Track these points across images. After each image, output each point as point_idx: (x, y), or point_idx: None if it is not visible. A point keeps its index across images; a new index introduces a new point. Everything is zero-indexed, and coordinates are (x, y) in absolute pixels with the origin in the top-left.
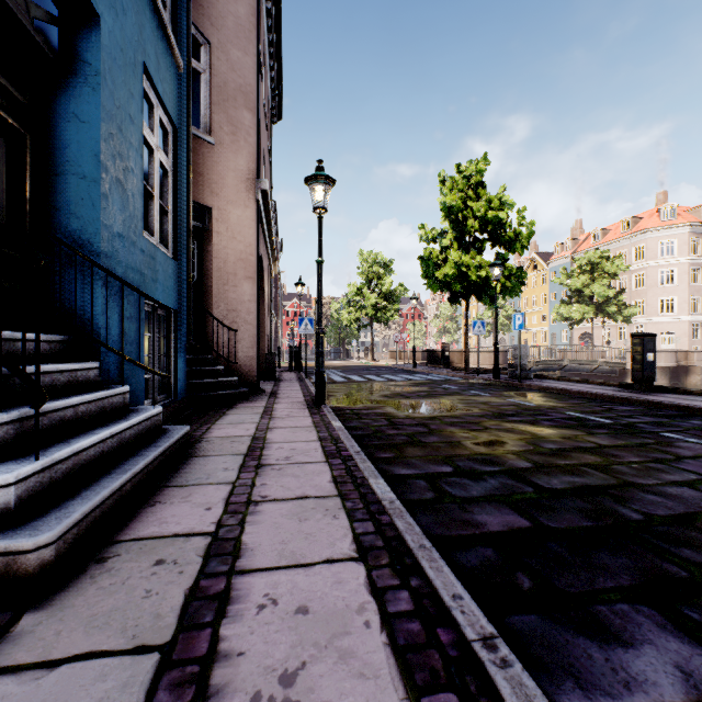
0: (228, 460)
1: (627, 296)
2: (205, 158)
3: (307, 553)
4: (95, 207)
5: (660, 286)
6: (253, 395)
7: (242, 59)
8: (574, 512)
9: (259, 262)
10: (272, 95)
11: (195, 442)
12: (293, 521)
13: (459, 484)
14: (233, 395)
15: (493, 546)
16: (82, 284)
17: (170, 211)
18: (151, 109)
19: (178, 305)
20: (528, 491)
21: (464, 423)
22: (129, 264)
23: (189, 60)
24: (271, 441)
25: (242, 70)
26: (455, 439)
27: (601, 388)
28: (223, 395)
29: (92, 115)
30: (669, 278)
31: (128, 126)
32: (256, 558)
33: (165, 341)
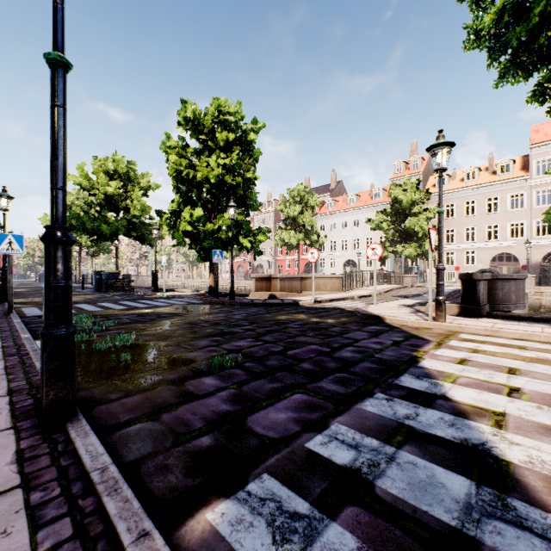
0: None
1: None
2: None
3: None
4: None
5: None
6: None
7: None
8: None
9: None
10: None
11: None
12: None
13: None
14: None
15: None
16: None
17: None
18: None
19: None
20: None
21: None
22: None
23: None
24: None
25: None
26: None
27: None
28: None
29: None
30: None
31: None
32: None
33: None
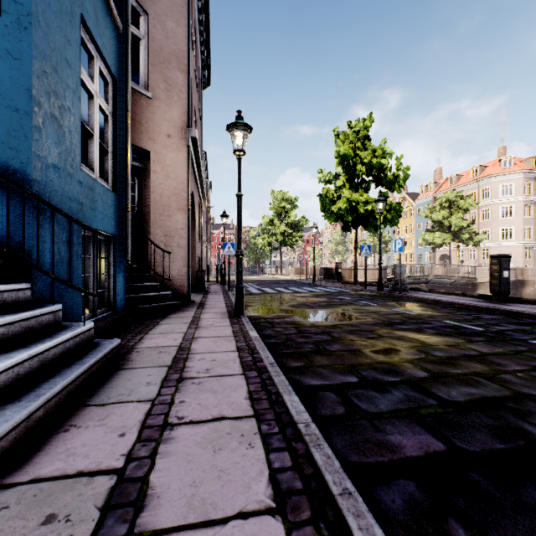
0: (153, 372)
1: (476, 226)
2: (144, 109)
3: (219, 501)
4: (27, 138)
5: (501, 219)
6: (185, 306)
7: (176, 29)
8: (483, 431)
9: (190, 197)
10: (202, 66)
11: (126, 353)
12: (207, 452)
13: (366, 396)
14: (167, 306)
15: (414, 478)
16: (15, 210)
17: (110, 150)
18: (91, 59)
19: (117, 231)
20: (432, 405)
21: (361, 331)
22: (66, 194)
23: (127, 23)
24: (194, 351)
25: (176, 38)
26: (356, 347)
27: (466, 299)
28: (158, 306)
29: (24, 52)
30: (508, 212)
31: (65, 69)
32: (160, 511)
33: (105, 262)
